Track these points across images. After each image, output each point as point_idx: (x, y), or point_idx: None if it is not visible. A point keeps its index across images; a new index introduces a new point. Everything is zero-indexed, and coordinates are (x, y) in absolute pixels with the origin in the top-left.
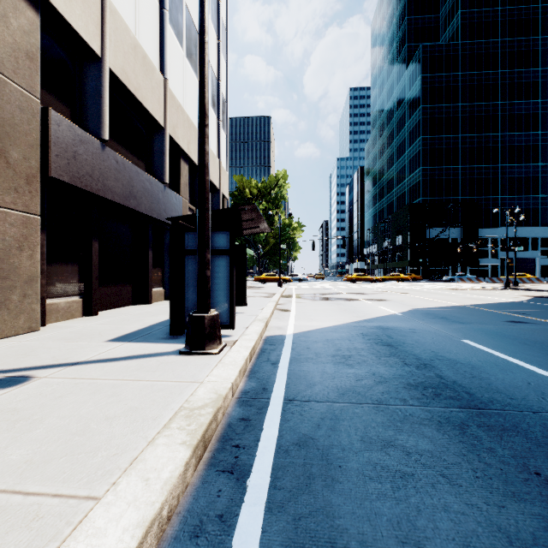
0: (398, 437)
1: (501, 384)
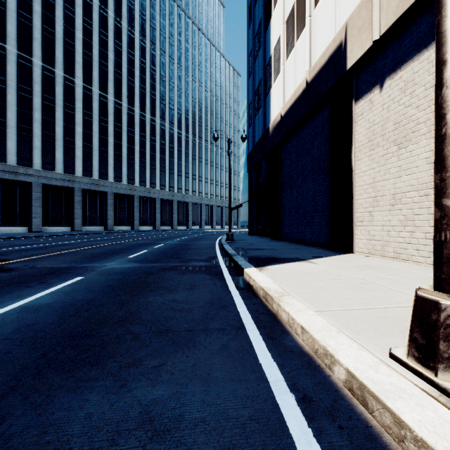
0: (170, 313)
1: None
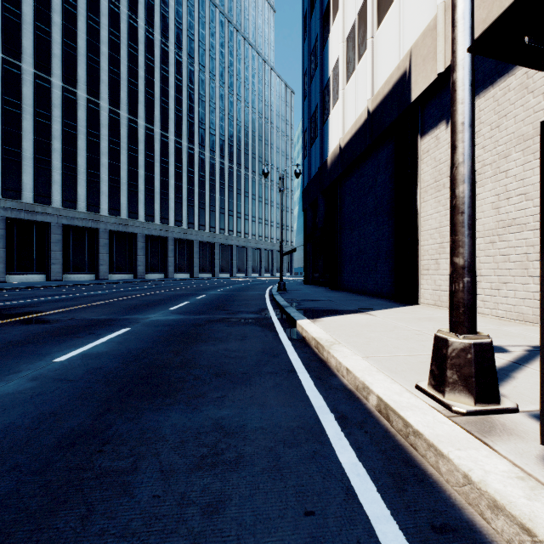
0: (225, 360)
1: (47, 405)
